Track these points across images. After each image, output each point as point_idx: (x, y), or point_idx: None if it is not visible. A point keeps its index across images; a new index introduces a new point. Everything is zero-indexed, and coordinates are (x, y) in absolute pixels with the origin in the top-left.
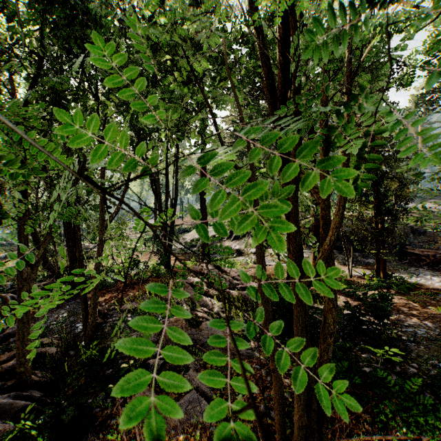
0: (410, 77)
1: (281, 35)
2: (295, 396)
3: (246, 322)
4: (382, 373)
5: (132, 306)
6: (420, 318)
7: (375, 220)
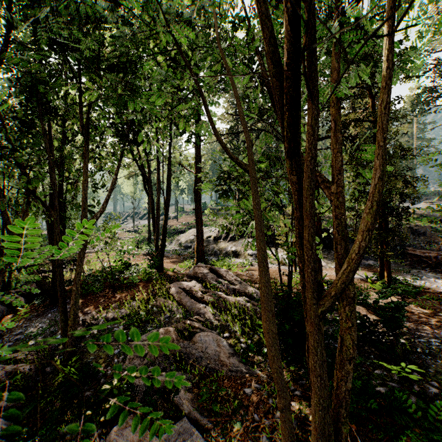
0: None
1: None
2: None
3: (244, 332)
4: (400, 395)
5: (120, 315)
6: (432, 326)
7: (380, 220)
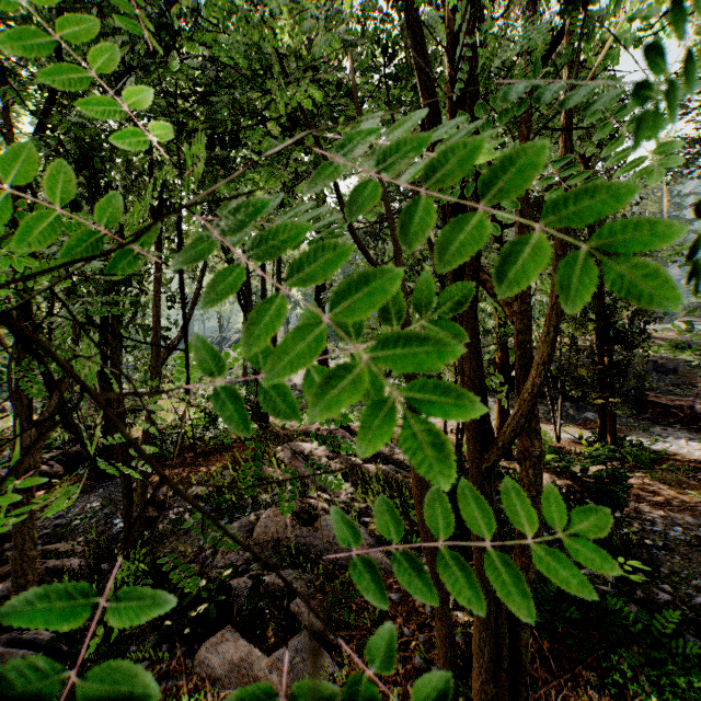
0: None
1: (452, 34)
2: (474, 649)
3: None
4: (614, 601)
5: (206, 491)
6: (673, 508)
7: (599, 350)
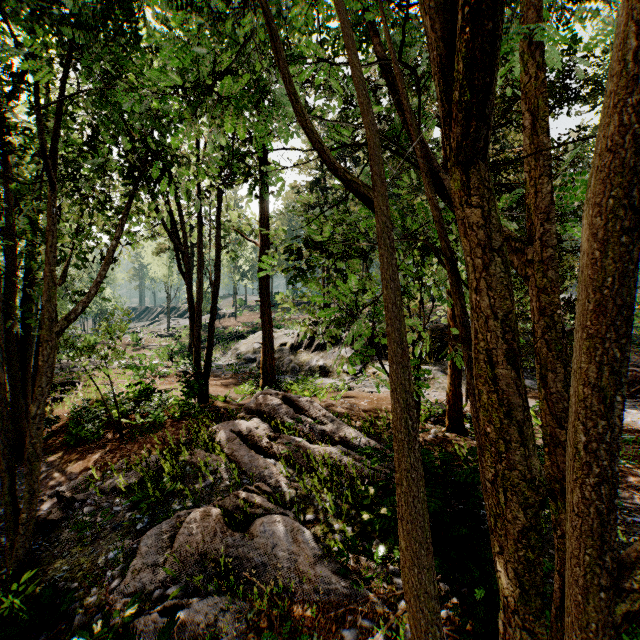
0: None
1: None
2: None
3: (340, 511)
4: None
5: (126, 482)
6: None
7: None
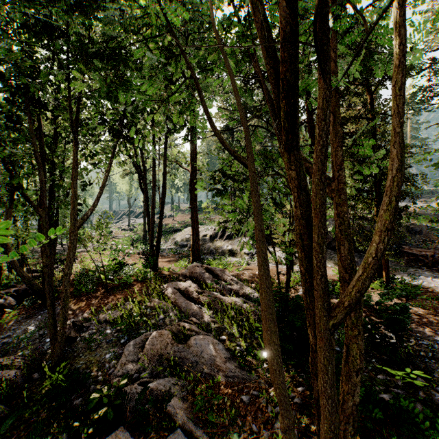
0: None
1: None
2: None
3: (241, 335)
4: (406, 403)
5: (112, 317)
6: (434, 327)
7: None
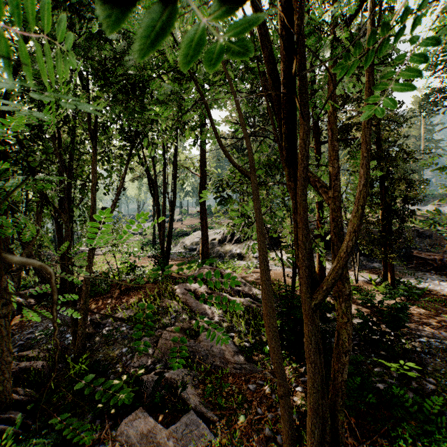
0: (442, 55)
1: None
2: (309, 431)
3: (248, 332)
4: (398, 390)
5: (127, 315)
6: (433, 327)
7: (383, 223)
